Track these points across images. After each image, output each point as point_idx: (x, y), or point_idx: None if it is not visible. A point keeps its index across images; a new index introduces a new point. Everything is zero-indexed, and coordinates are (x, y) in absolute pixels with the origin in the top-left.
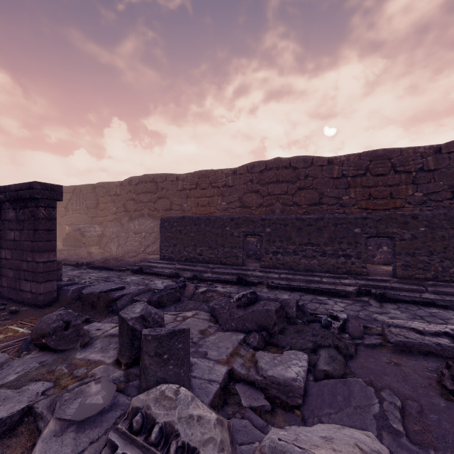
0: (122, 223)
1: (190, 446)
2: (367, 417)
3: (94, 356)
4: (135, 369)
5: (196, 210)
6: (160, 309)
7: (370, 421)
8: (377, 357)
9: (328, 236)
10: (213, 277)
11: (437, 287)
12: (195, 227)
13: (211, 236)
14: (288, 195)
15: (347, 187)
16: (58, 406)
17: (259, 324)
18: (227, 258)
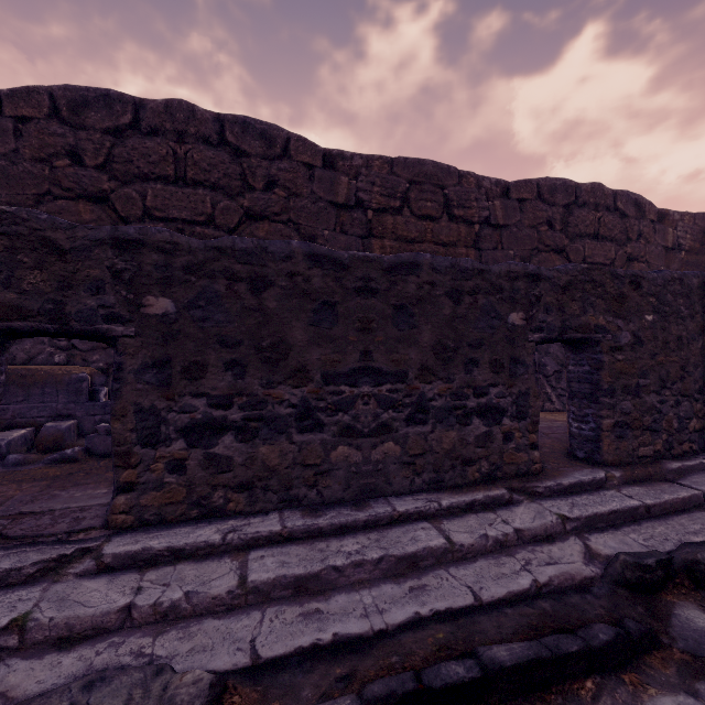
0: None
1: None
2: None
3: None
4: None
5: None
6: None
7: None
8: None
9: (435, 339)
10: None
11: (697, 478)
12: None
13: None
14: (216, 228)
15: (365, 234)
16: None
17: None
18: None
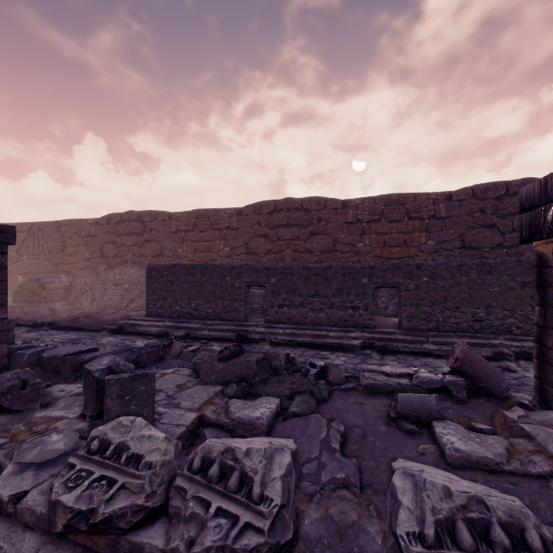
0: (98, 272)
1: (138, 454)
2: (315, 442)
3: (56, 413)
4: (101, 421)
5: (194, 256)
6: (139, 369)
7: (316, 445)
8: (346, 399)
9: (336, 287)
10: (209, 335)
11: (437, 338)
12: (189, 277)
13: (208, 288)
14: (300, 241)
15: (362, 233)
16: (16, 454)
17: (240, 375)
18: (227, 313)
